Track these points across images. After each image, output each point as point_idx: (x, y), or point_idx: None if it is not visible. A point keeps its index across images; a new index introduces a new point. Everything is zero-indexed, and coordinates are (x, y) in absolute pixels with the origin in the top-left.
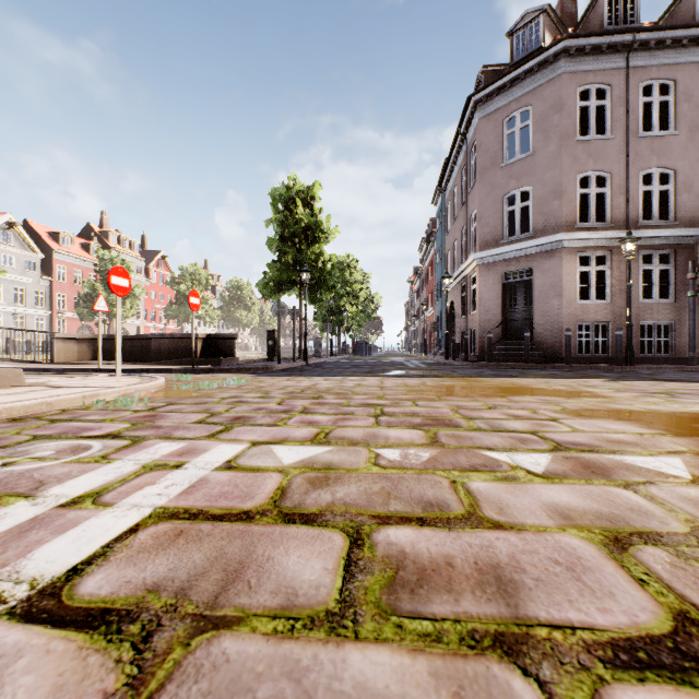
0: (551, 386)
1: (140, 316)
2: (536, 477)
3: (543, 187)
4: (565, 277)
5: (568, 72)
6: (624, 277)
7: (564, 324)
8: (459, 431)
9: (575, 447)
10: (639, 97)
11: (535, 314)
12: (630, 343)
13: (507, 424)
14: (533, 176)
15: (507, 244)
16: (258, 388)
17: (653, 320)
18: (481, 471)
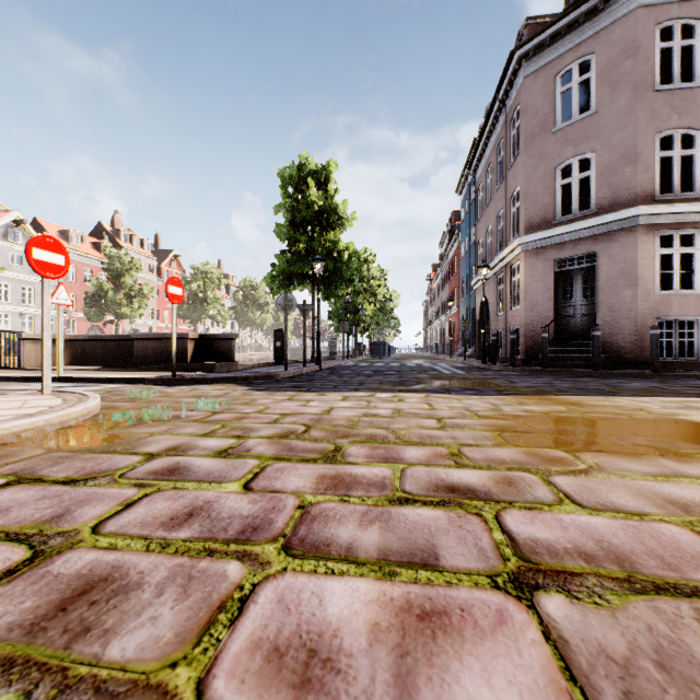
0: None
1: (152, 316)
2: None
3: (610, 151)
4: (640, 262)
5: (645, 6)
6: None
7: (639, 321)
8: None
9: None
10: None
11: (599, 308)
12: None
13: None
14: (596, 139)
15: (561, 224)
16: (236, 419)
17: None
18: None
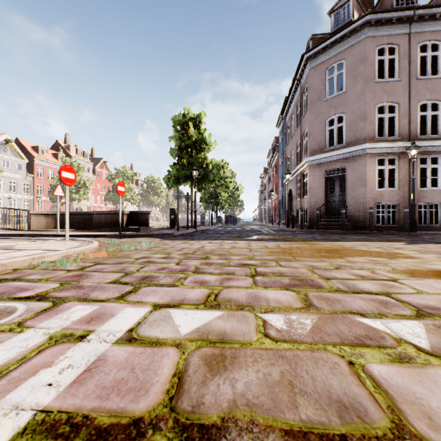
0: (369, 248)
1: (90, 199)
2: (430, 357)
3: (353, 113)
4: (368, 173)
5: (370, 36)
6: (407, 173)
7: (367, 204)
8: (324, 293)
9: (435, 312)
10: (418, 53)
11: (347, 197)
12: (414, 217)
13: (359, 284)
14: (346, 106)
15: (328, 151)
16: (162, 249)
17: (427, 202)
18: (369, 346)
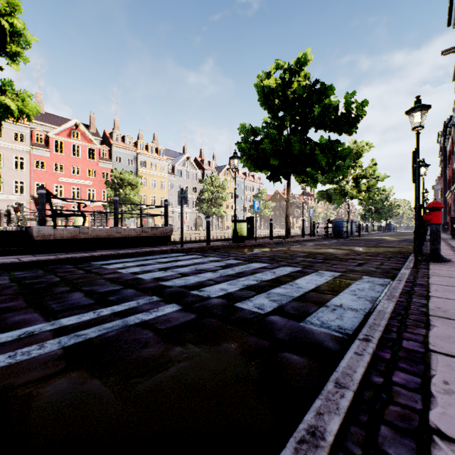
0: None
1: None
2: None
3: None
4: None
5: None
6: None
7: None
8: None
9: None
10: None
11: None
12: None
13: None
14: None
15: None
16: None
17: None
18: None
